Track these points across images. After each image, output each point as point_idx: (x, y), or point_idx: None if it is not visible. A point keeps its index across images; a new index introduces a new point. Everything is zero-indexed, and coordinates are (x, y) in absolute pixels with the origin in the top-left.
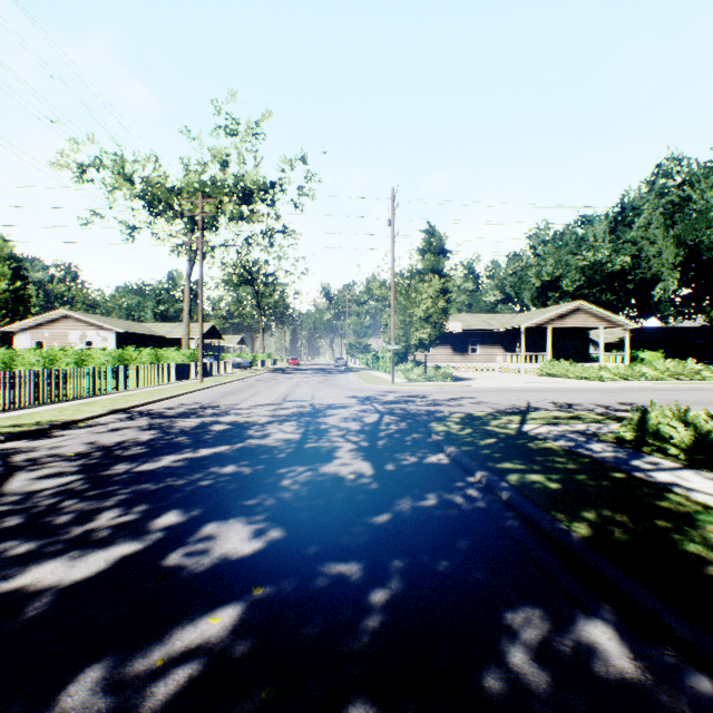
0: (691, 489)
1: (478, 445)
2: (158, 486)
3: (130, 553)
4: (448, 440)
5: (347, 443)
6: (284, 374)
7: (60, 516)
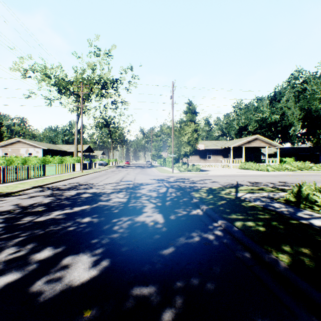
0: None
1: (217, 204)
2: (44, 231)
3: (11, 281)
4: (201, 202)
5: (150, 204)
6: (122, 168)
7: None
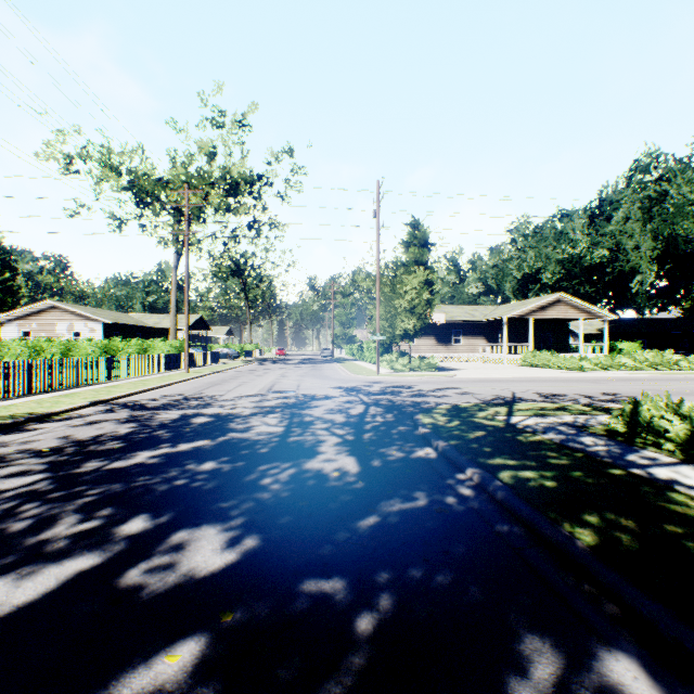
0: (693, 487)
1: (467, 438)
2: (129, 486)
3: (86, 568)
4: (436, 433)
5: (331, 437)
6: (271, 365)
7: (16, 523)
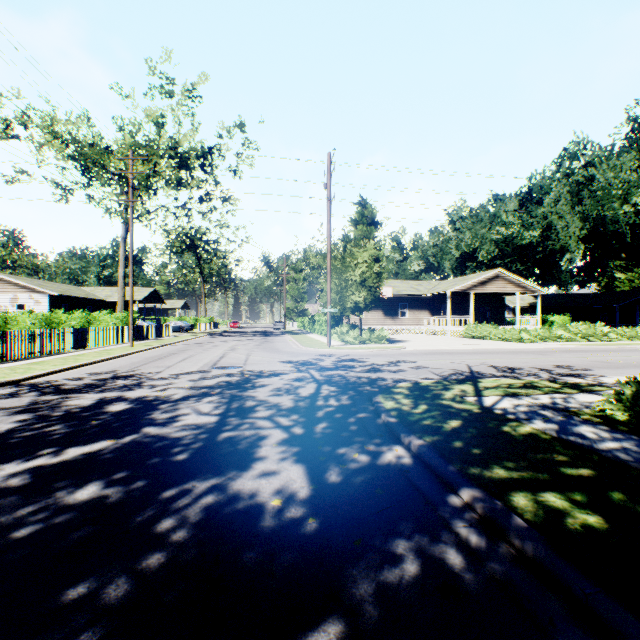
0: None
1: (444, 431)
2: None
3: None
4: (404, 424)
5: (275, 431)
6: (223, 337)
7: None
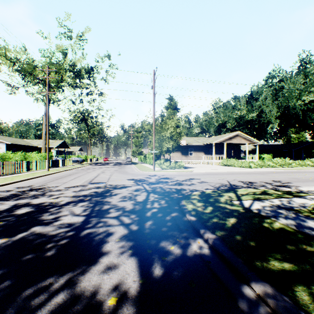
0: None
1: (227, 227)
2: None
3: None
4: (201, 222)
5: (119, 228)
6: (99, 166)
7: None
